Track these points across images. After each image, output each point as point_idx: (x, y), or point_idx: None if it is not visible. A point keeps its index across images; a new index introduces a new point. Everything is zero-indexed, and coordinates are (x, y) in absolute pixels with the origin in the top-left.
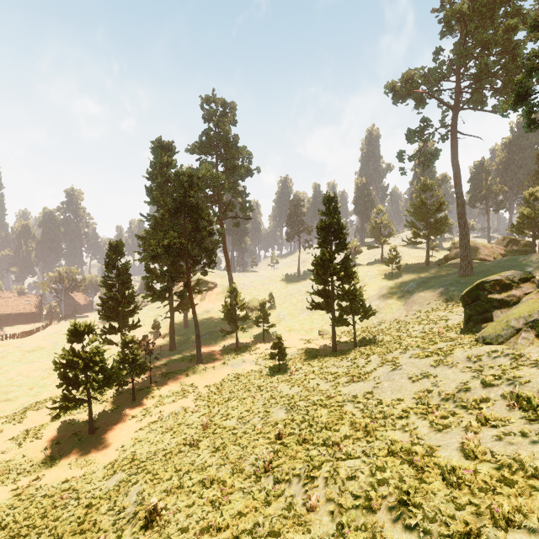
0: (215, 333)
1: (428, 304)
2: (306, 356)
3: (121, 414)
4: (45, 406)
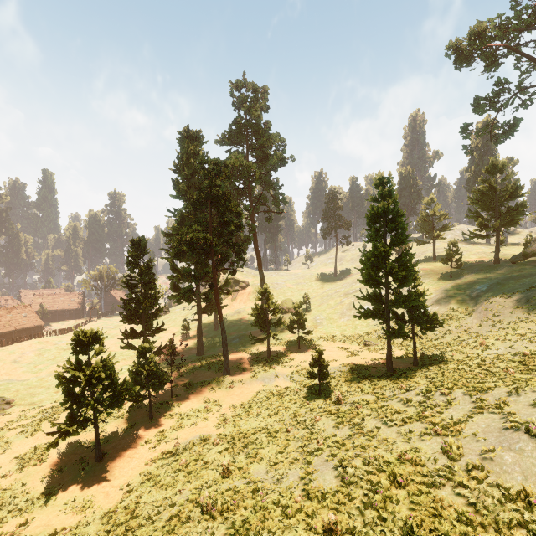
0: (245, 338)
1: (511, 312)
2: (354, 376)
3: (134, 437)
4: (42, 430)
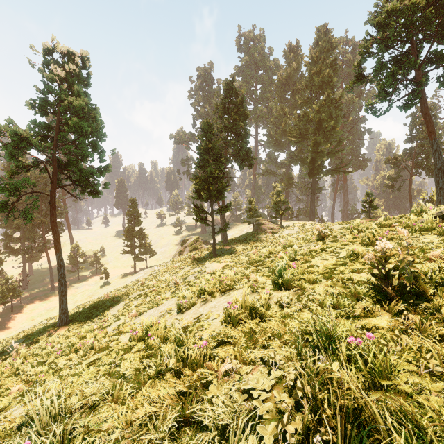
0: None
1: None
2: (121, 277)
3: (8, 317)
4: None
